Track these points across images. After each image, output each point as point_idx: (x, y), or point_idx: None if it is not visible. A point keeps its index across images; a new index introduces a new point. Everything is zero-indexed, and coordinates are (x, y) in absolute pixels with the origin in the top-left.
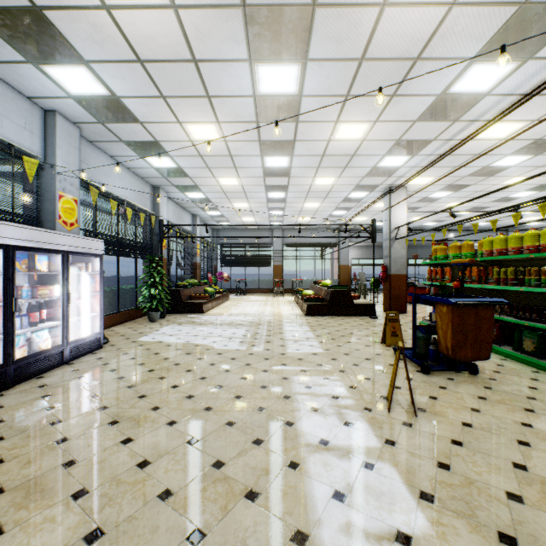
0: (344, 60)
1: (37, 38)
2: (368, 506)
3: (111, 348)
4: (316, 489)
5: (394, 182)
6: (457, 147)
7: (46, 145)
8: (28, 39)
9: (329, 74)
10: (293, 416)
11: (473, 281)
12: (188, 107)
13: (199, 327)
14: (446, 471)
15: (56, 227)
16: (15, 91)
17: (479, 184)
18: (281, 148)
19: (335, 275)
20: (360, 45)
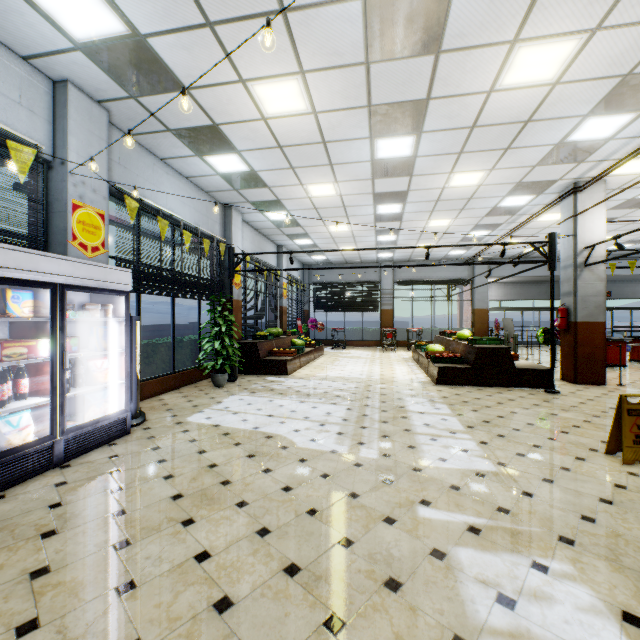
0: None
1: None
2: None
3: (141, 435)
4: None
5: (585, 174)
6: None
7: (55, 132)
8: None
9: None
10: None
11: None
12: (251, 42)
13: (277, 398)
14: None
15: (68, 252)
16: (2, 46)
17: None
18: (403, 118)
19: (466, 322)
20: None
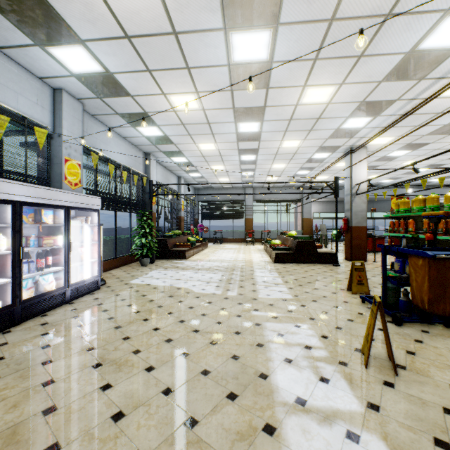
0: (314, 22)
1: (41, 21)
2: None
3: (106, 289)
4: None
5: (355, 143)
6: (421, 105)
7: (55, 118)
8: (33, 23)
9: (299, 38)
10: (266, 367)
11: (439, 233)
12: (170, 79)
13: (181, 271)
14: None
15: (63, 186)
16: (29, 73)
17: (438, 142)
18: (252, 114)
19: (299, 226)
20: (331, 4)
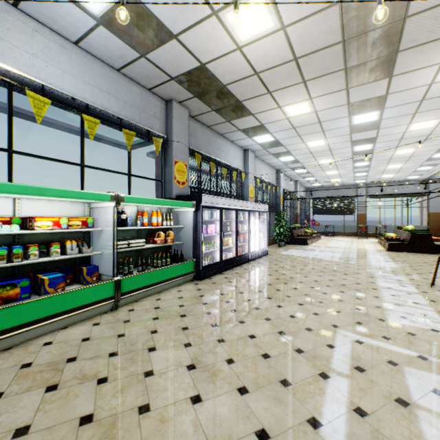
0: (409, 103)
1: (256, 131)
2: (404, 298)
3: (271, 255)
4: (383, 293)
5: None
6: None
7: (244, 164)
8: (253, 132)
9: (399, 109)
10: (374, 281)
11: None
12: (310, 136)
13: (309, 251)
14: None
15: (248, 200)
16: (237, 146)
17: None
18: (366, 141)
19: (424, 221)
20: (419, 97)
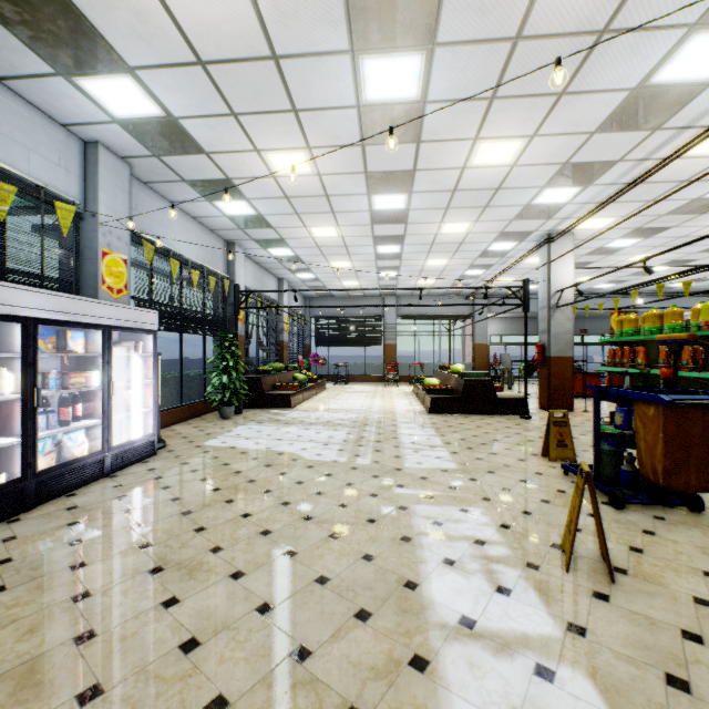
0: (490, 42)
1: (66, 39)
2: None
3: (168, 455)
4: None
5: (555, 227)
6: (656, 169)
7: (86, 187)
8: (55, 41)
9: (467, 66)
10: (416, 572)
11: (683, 368)
12: (267, 127)
13: (284, 427)
14: (684, 694)
15: (99, 294)
16: (46, 117)
17: (684, 226)
18: (395, 181)
19: (468, 357)
20: (515, 15)
